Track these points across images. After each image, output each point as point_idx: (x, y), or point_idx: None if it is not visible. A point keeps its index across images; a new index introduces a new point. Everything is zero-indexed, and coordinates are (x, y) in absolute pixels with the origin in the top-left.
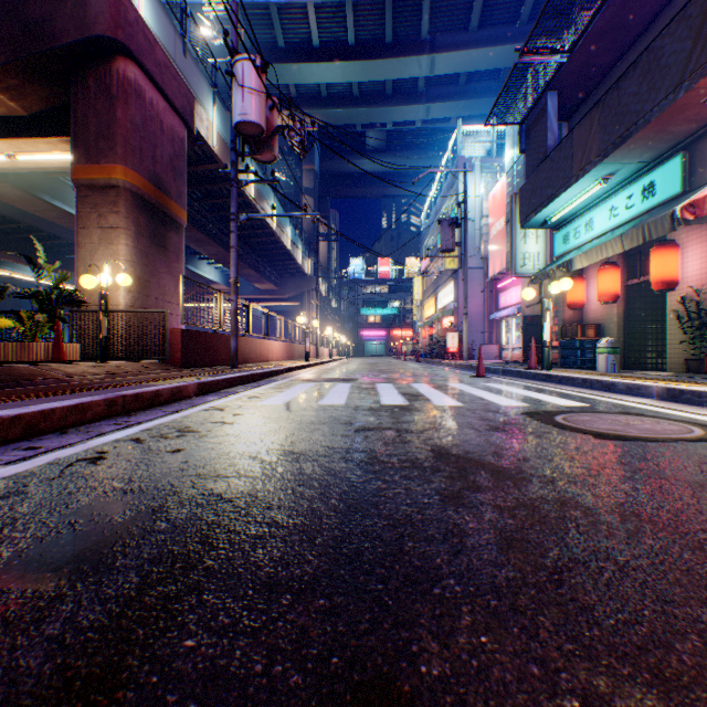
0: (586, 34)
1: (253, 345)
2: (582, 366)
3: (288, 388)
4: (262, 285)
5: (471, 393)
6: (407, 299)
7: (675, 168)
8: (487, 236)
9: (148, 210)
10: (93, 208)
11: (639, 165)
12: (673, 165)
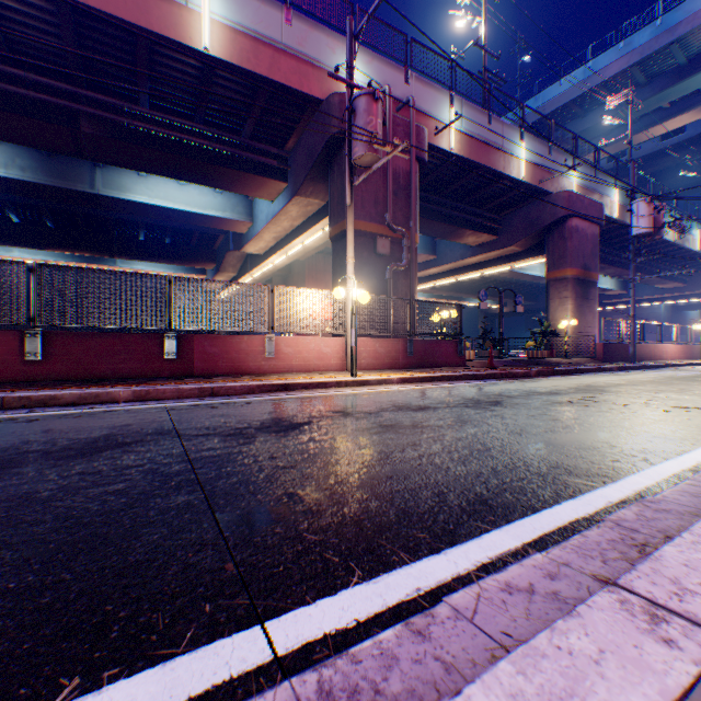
0: None
1: (645, 348)
2: None
3: (660, 372)
4: (662, 285)
5: None
6: None
7: None
8: None
9: (578, 283)
10: (554, 289)
11: None
12: None
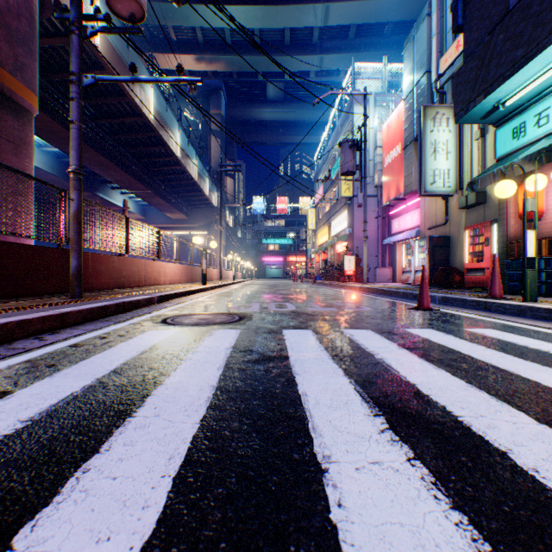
0: None
1: (134, 266)
2: (549, 292)
3: (75, 361)
4: (173, 215)
5: None
6: (301, 230)
7: None
8: (381, 166)
9: None
10: None
11: None
12: None
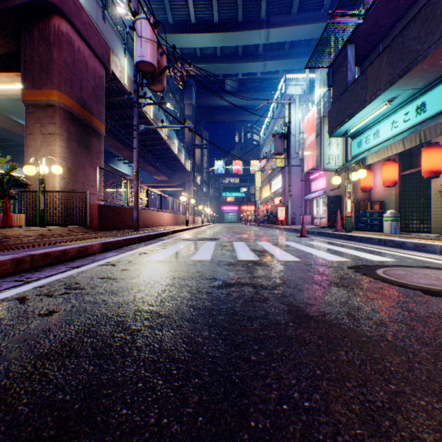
0: (376, 2)
1: (150, 215)
2: (371, 229)
3: (171, 245)
4: (159, 177)
5: (302, 250)
6: (251, 187)
7: (441, 92)
8: (303, 145)
9: (77, 123)
10: (37, 120)
11: (414, 91)
12: (440, 89)
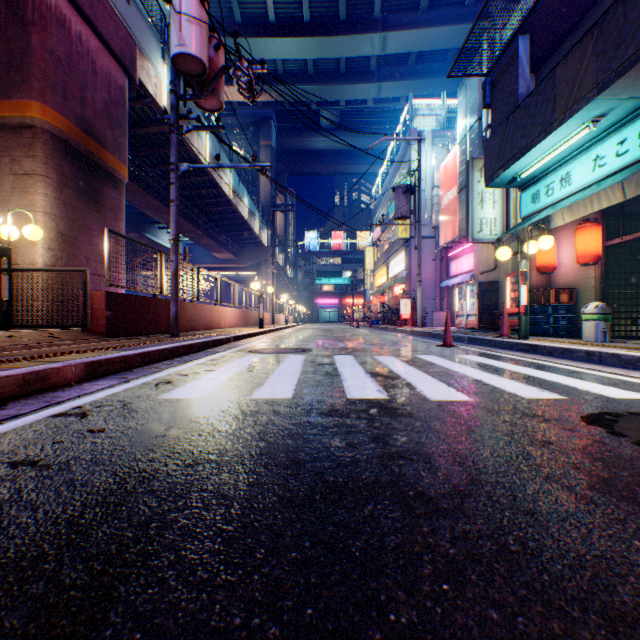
0: None
1: (202, 311)
2: (555, 333)
3: (225, 364)
4: (221, 254)
5: (460, 373)
6: (358, 269)
7: None
8: (439, 206)
9: (75, 158)
10: (4, 151)
11: (638, 101)
12: None
